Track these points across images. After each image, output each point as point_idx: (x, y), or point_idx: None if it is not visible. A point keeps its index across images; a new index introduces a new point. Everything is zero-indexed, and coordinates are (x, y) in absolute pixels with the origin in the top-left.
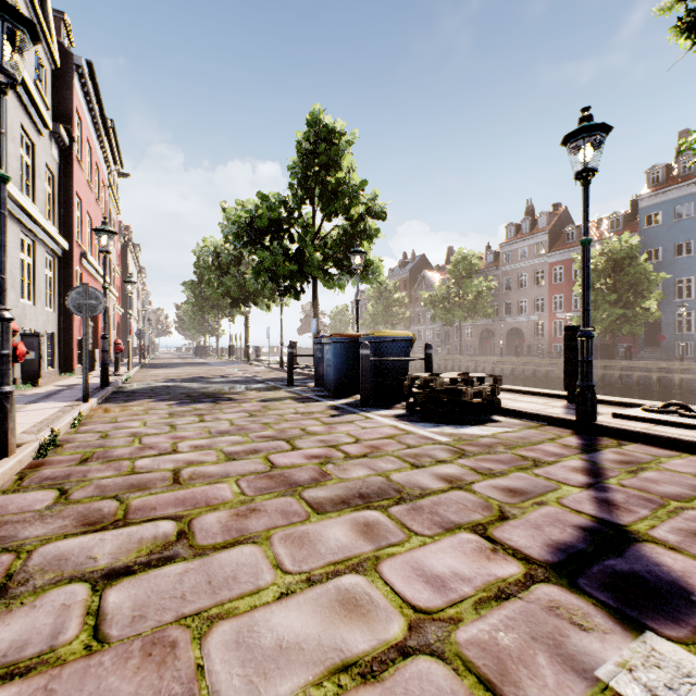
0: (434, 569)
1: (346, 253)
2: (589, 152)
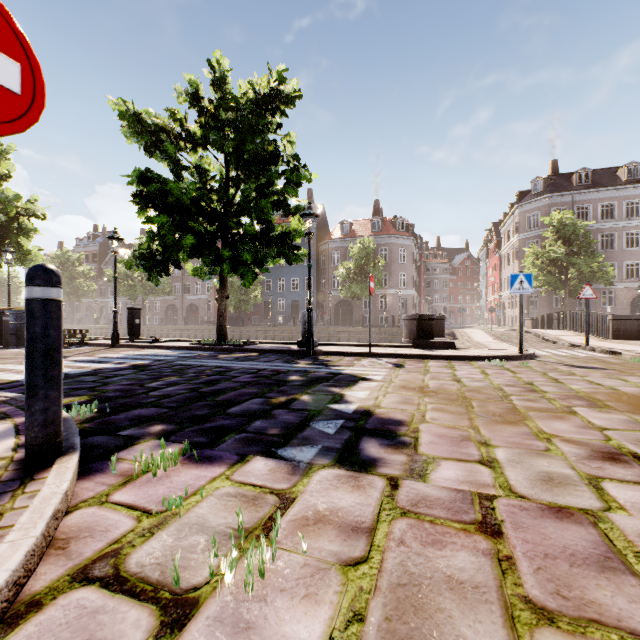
0: (6, 361)
1: (2, 242)
2: (115, 246)
